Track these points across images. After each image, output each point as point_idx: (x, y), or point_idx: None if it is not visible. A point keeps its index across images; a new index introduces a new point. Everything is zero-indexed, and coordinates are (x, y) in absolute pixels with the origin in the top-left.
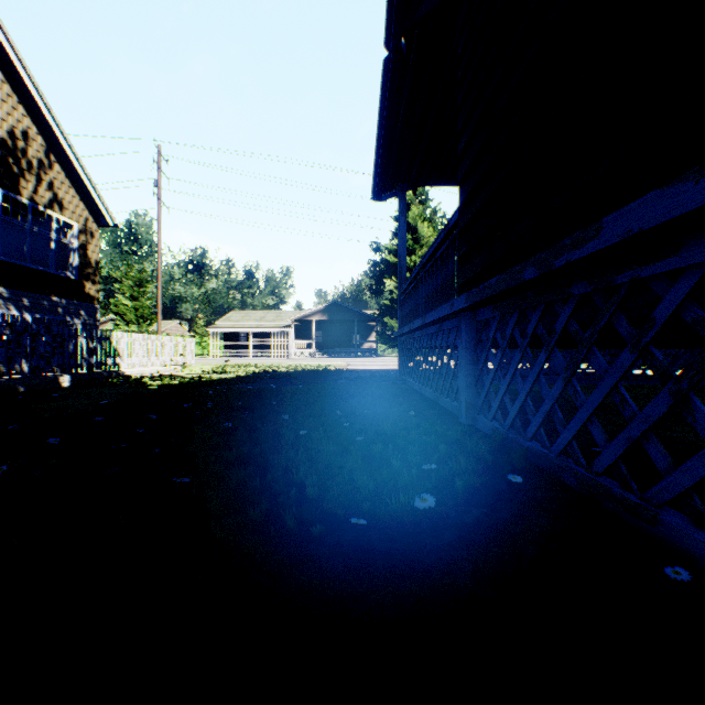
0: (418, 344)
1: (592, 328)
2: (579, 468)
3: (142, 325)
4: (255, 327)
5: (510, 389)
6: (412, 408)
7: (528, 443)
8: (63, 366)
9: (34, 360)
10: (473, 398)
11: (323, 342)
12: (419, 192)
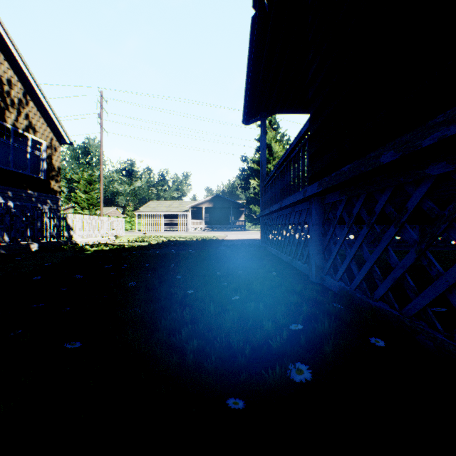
0: (275, 222)
1: (453, 205)
2: (437, 333)
3: (92, 210)
4: (165, 211)
5: (340, 253)
6: (273, 269)
7: (376, 303)
8: (33, 237)
9: (12, 233)
10: (321, 262)
11: (210, 221)
12: (272, 122)
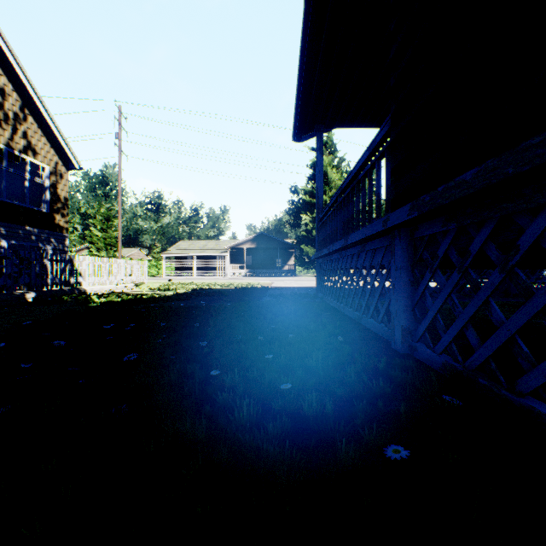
0: (335, 265)
1: None
2: None
3: (110, 251)
4: (198, 253)
5: None
6: (338, 330)
7: (523, 401)
8: (29, 284)
9: (2, 280)
10: (409, 323)
11: (252, 264)
12: (328, 145)
